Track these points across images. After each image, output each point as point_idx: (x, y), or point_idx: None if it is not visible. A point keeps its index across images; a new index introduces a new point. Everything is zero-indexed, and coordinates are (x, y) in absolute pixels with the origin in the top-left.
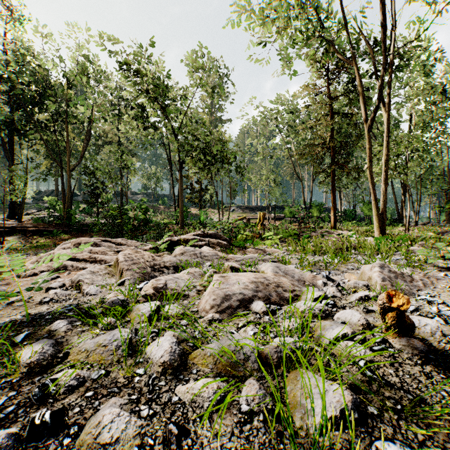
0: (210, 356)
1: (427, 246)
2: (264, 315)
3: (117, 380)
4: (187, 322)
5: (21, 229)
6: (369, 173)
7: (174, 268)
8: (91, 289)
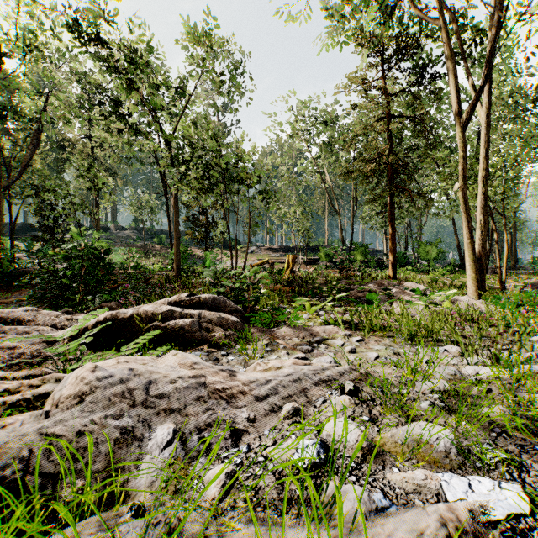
0: None
1: None
2: None
3: None
4: None
5: None
6: (462, 196)
7: None
8: None
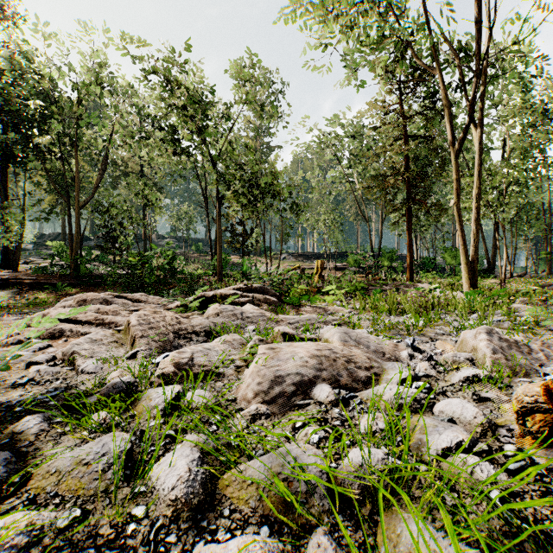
0: (252, 485)
1: (531, 303)
2: (332, 406)
3: (98, 531)
4: (219, 418)
5: (16, 282)
6: (456, 210)
7: (206, 334)
8: (89, 365)
